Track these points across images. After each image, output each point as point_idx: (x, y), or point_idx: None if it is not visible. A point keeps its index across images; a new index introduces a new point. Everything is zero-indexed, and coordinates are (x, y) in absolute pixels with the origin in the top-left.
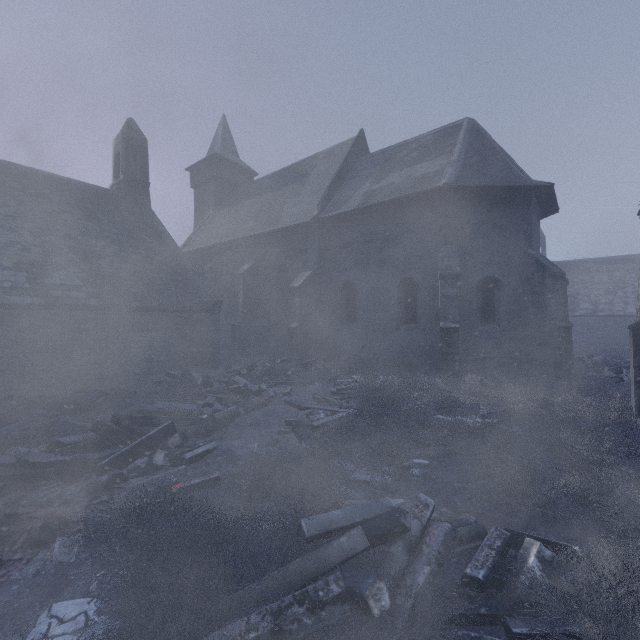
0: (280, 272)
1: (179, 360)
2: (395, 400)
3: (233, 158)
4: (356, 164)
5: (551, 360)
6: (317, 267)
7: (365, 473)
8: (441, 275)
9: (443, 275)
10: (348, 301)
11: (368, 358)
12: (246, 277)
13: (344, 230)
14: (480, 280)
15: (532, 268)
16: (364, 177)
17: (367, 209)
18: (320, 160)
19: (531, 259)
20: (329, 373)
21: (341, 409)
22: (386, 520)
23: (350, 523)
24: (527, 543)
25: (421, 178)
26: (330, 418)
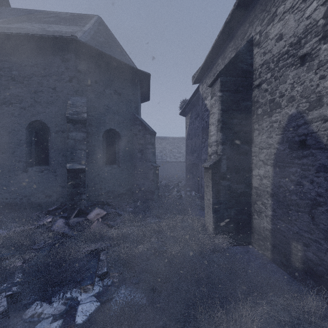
0: None
1: None
2: None
3: None
4: None
5: (150, 188)
6: None
7: None
8: (69, 118)
9: (71, 119)
10: None
11: None
12: None
13: None
14: (105, 131)
15: (139, 127)
16: None
17: None
18: None
19: (138, 121)
20: None
21: None
22: None
23: None
24: None
25: (54, 31)
26: None
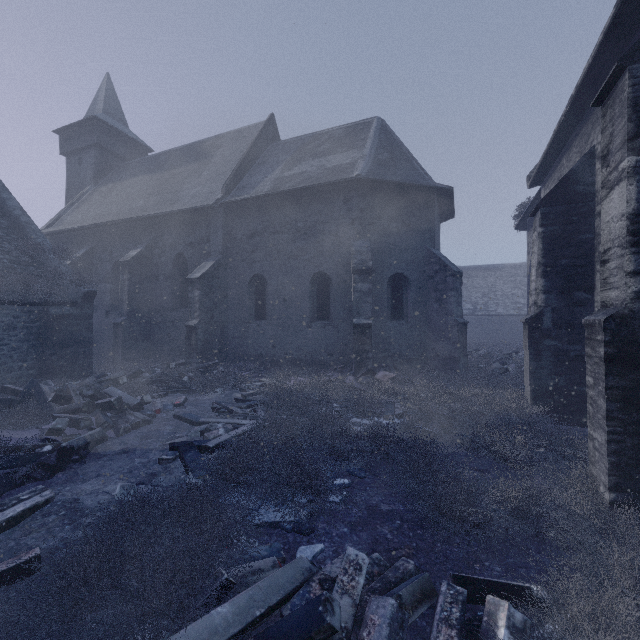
0: (177, 262)
1: (28, 369)
2: (309, 405)
3: (120, 127)
4: (266, 150)
5: (452, 354)
6: (221, 257)
7: (273, 510)
8: (354, 269)
9: (356, 269)
10: (257, 296)
11: (279, 358)
12: (133, 266)
13: (252, 217)
14: (390, 277)
15: (436, 267)
16: (275, 163)
17: (278, 196)
18: (226, 141)
19: (435, 258)
20: (234, 377)
21: (246, 421)
22: (303, 620)
23: (246, 624)
24: (491, 604)
25: (334, 169)
26: (231, 434)
